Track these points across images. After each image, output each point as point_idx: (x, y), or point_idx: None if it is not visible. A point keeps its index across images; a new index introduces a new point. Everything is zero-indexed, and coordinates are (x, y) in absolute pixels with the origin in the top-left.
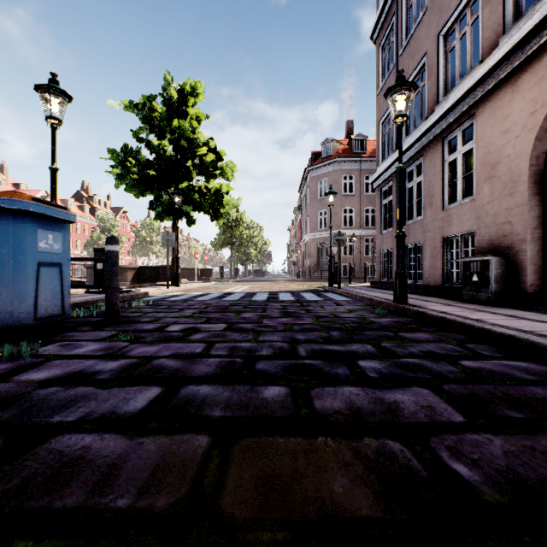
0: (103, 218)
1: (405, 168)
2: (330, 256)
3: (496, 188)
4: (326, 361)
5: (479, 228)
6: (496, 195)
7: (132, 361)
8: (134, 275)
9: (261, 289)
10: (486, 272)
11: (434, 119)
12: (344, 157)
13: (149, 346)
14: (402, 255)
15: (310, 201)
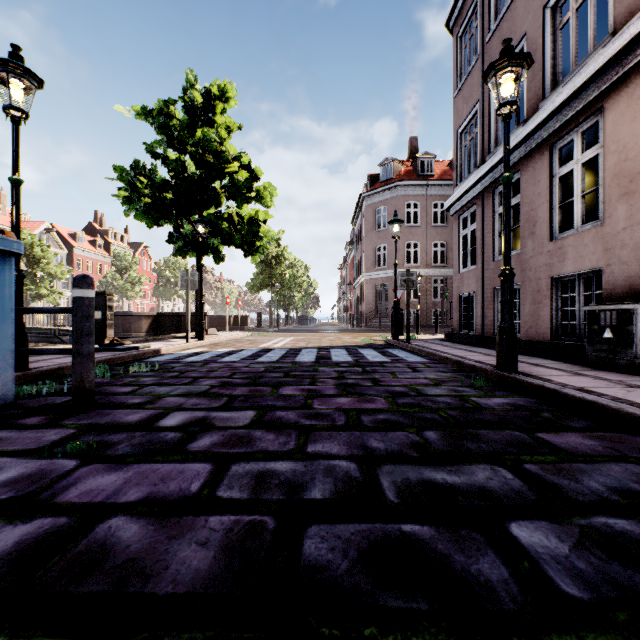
0: (119, 255)
1: (494, 188)
2: (395, 302)
3: (638, 208)
4: (446, 528)
5: (609, 264)
6: (638, 217)
7: (55, 523)
8: (150, 324)
9: (307, 343)
10: (627, 326)
11: (540, 118)
12: (407, 181)
13: (112, 471)
14: (511, 302)
15: (366, 234)
